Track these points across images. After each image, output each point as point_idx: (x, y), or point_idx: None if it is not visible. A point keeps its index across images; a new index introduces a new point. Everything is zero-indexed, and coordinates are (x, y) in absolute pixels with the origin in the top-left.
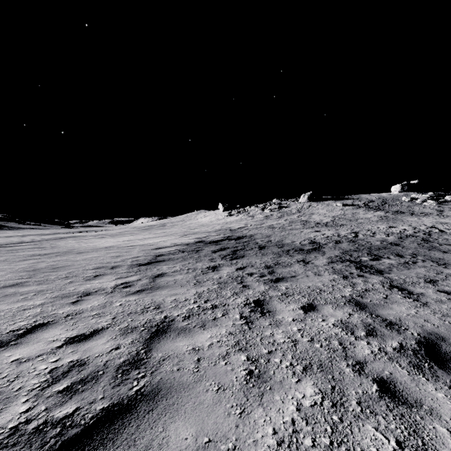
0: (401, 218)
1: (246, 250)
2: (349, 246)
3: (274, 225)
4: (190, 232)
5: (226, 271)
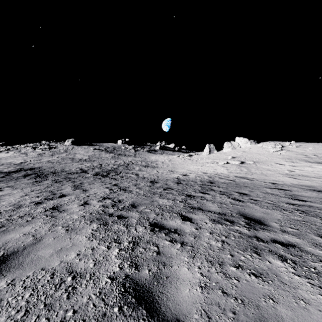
0: (120, 157)
1: (46, 174)
2: (98, 170)
3: (51, 161)
4: None
5: (47, 182)
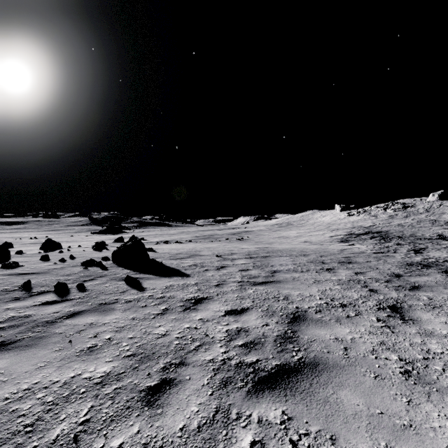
0: None
1: (390, 238)
2: None
3: (402, 224)
4: (332, 228)
5: (389, 244)
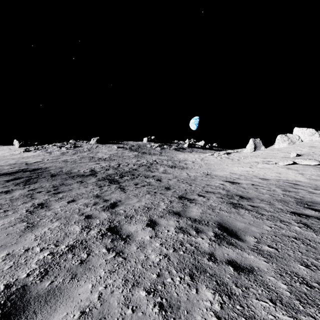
0: (144, 156)
1: (40, 178)
2: (112, 172)
3: (68, 160)
4: None
5: (19, 192)
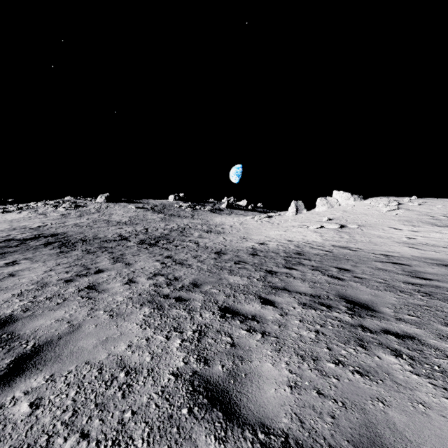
0: (173, 219)
1: (73, 243)
2: (144, 237)
3: (80, 224)
4: None
5: (76, 252)
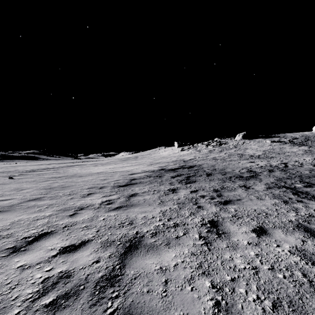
0: None
1: (197, 176)
2: (281, 175)
3: (216, 157)
4: (155, 162)
5: (183, 193)
